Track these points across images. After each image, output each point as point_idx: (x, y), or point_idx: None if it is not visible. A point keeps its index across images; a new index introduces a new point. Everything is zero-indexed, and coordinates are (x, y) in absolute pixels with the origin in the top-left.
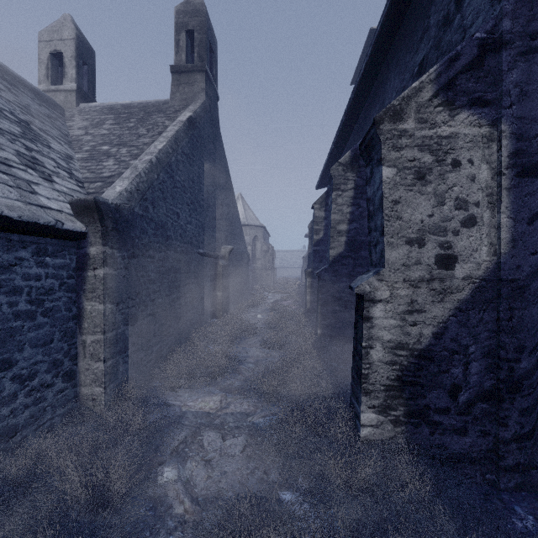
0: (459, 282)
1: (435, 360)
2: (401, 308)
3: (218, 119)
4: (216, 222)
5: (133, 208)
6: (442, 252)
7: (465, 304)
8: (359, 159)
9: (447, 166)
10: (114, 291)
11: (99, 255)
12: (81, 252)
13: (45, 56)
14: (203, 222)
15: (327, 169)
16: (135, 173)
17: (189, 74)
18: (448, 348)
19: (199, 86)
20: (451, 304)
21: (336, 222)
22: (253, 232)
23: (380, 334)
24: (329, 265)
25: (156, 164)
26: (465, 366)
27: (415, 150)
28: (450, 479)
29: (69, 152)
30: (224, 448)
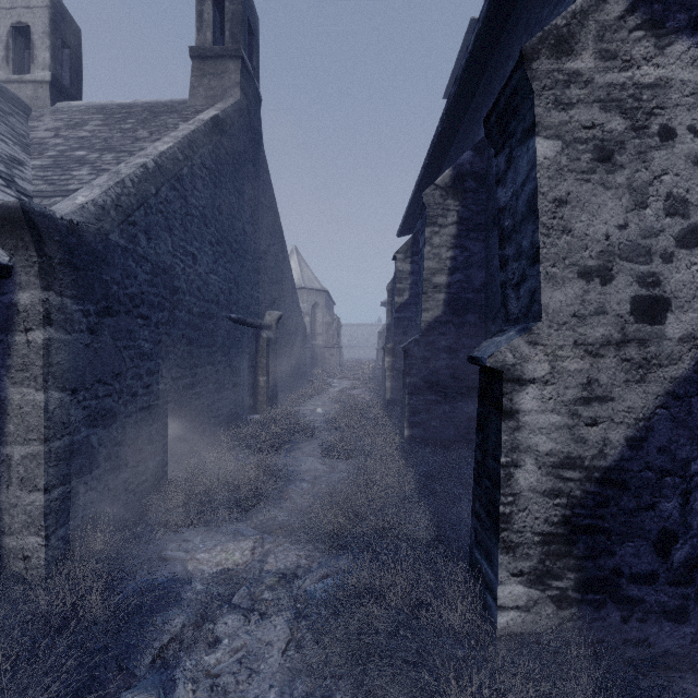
0: (673, 345)
1: (630, 486)
2: (570, 393)
3: (260, 131)
4: (258, 277)
5: (107, 232)
6: (643, 292)
7: (683, 386)
8: (464, 180)
9: (652, 138)
10: (67, 369)
11: (36, 305)
12: (4, 301)
13: (4, 31)
14: (238, 274)
15: (413, 206)
16: (115, 180)
17: (217, 61)
18: (654, 465)
19: (232, 78)
20: (660, 386)
21: (431, 272)
22: (312, 298)
23: (532, 442)
24: (420, 334)
25: (155, 172)
26: (684, 498)
27: (595, 109)
28: None
29: (19, 155)
30: (251, 647)
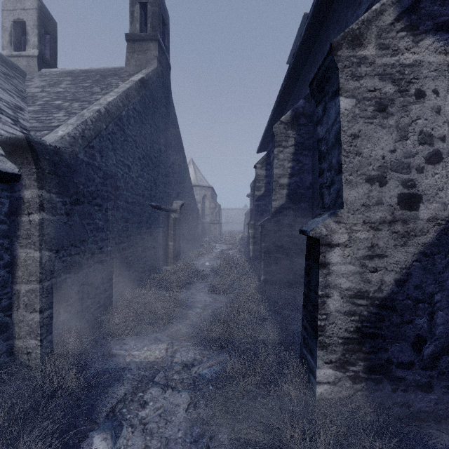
0: (423, 223)
1: (397, 309)
2: (360, 252)
3: (170, 86)
4: (168, 179)
5: (76, 153)
6: (405, 191)
7: (430, 248)
8: (299, 118)
9: (410, 97)
10: (53, 237)
11: (34, 199)
12: (15, 196)
13: (9, 24)
14: (156, 177)
15: (267, 134)
16: (81, 120)
17: (143, 42)
18: (412, 296)
19: (152, 53)
20: (415, 248)
21: (278, 176)
22: (202, 192)
23: (337, 282)
24: (271, 215)
25: (105, 114)
26: (430, 316)
27: (376, 80)
28: (421, 446)
29: (20, 104)
30: (167, 407)
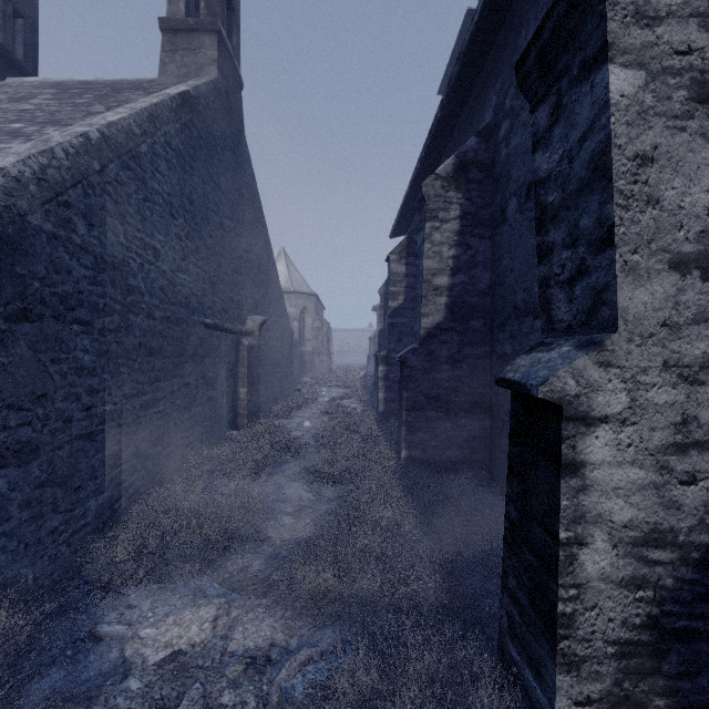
0: None
1: None
2: (658, 437)
3: (241, 117)
4: (238, 277)
5: (22, 212)
6: None
7: None
8: (468, 169)
9: None
10: None
11: None
12: None
13: None
14: (213, 274)
15: (408, 205)
16: (40, 147)
17: (191, 35)
18: None
19: (208, 54)
20: None
21: (431, 272)
22: (301, 302)
23: (604, 508)
24: (419, 343)
25: (100, 144)
26: None
27: (692, 27)
28: None
29: None
30: None
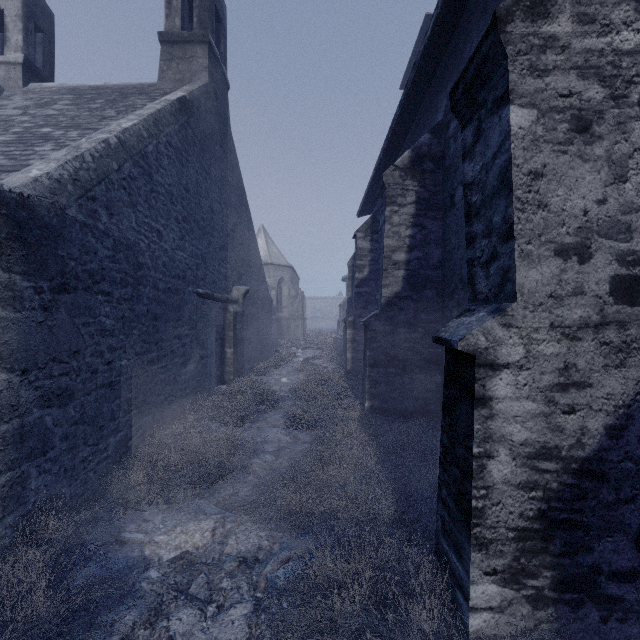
0: None
1: (609, 478)
2: (546, 378)
3: (227, 114)
4: (225, 253)
5: (63, 207)
6: (623, 272)
7: None
8: (422, 161)
9: (631, 108)
10: (15, 348)
11: None
12: None
13: None
14: (205, 250)
15: (373, 188)
16: (73, 154)
17: (186, 45)
18: (634, 455)
19: (200, 62)
20: None
21: (391, 249)
22: (278, 273)
23: (506, 431)
24: (380, 309)
25: (117, 148)
26: None
27: (572, 76)
28: None
29: None
30: None
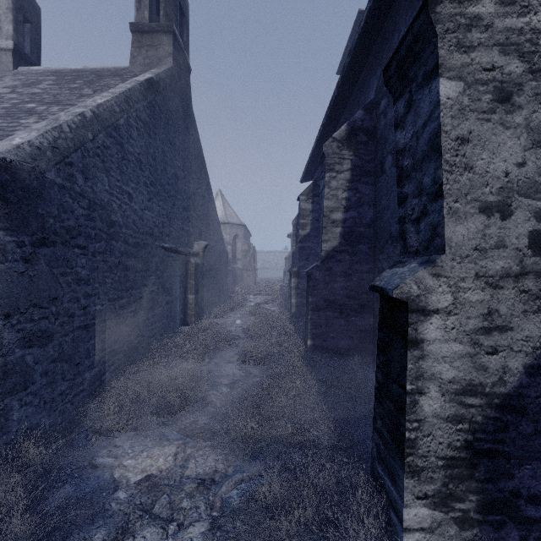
0: None
1: (528, 412)
2: (472, 323)
3: (189, 94)
4: (187, 213)
5: (42, 171)
6: (540, 227)
7: None
8: (357, 134)
9: None
10: None
11: None
12: None
13: None
14: (170, 211)
15: (314, 158)
16: (53, 125)
17: (153, 35)
18: None
19: (165, 49)
20: None
21: (330, 209)
22: (233, 231)
23: (436, 370)
24: (321, 261)
25: (92, 120)
26: None
27: (495, 52)
28: None
29: None
30: None
